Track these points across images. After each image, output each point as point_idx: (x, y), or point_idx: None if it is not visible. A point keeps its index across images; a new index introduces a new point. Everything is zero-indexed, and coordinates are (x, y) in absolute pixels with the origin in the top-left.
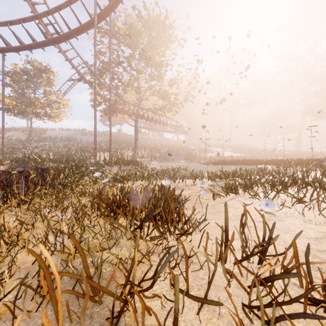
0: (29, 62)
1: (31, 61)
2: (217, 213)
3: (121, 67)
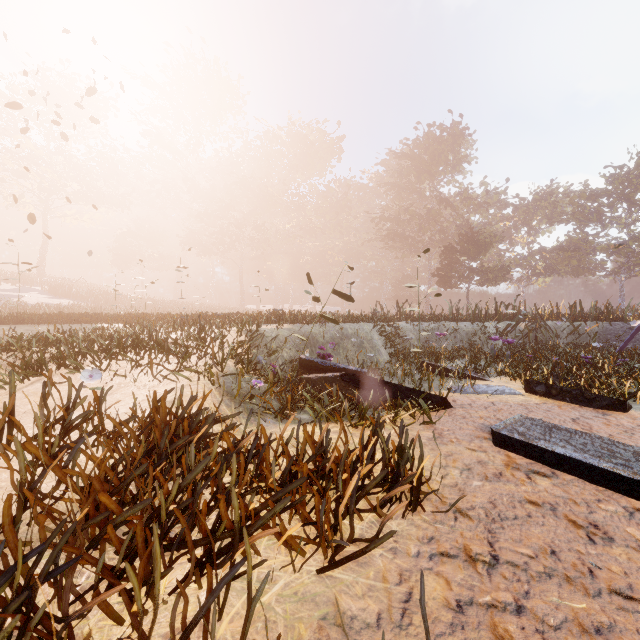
0: None
1: None
2: None
3: None
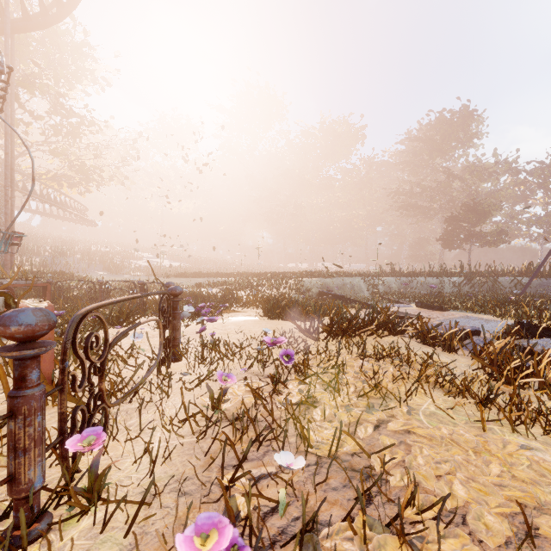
0: None
1: None
2: None
3: None
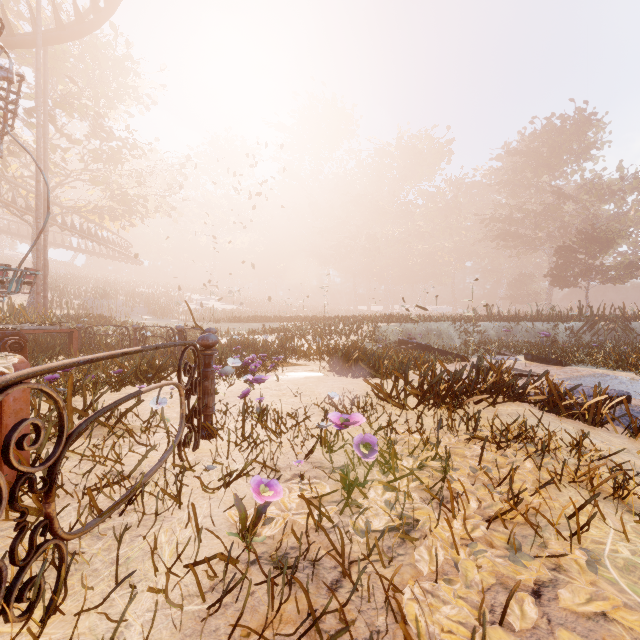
0: None
1: None
2: None
3: None
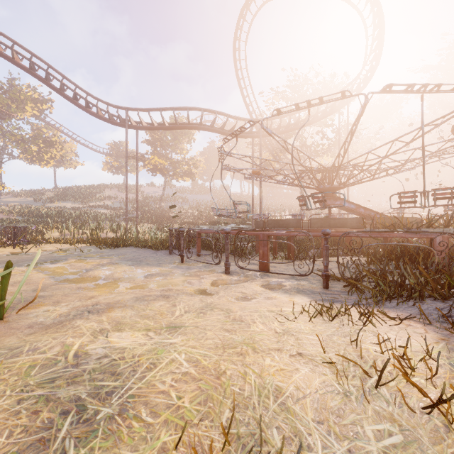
0: (173, 118)
1: (181, 119)
2: None
3: None
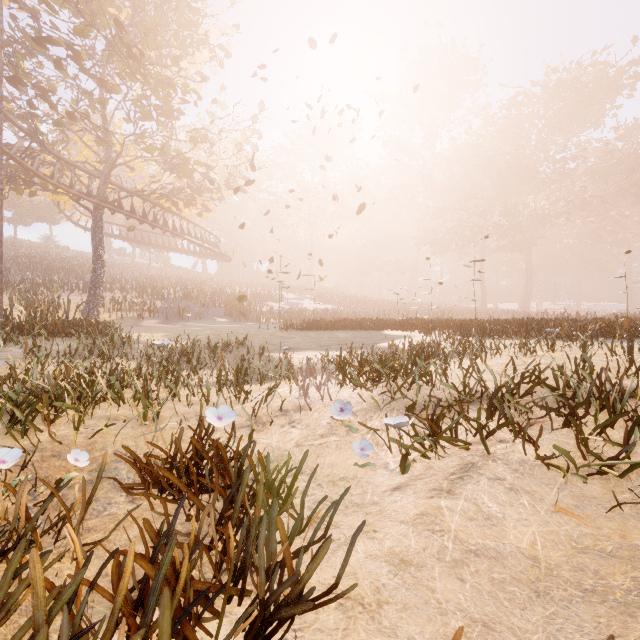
0: None
1: None
2: (473, 559)
3: (50, 62)
